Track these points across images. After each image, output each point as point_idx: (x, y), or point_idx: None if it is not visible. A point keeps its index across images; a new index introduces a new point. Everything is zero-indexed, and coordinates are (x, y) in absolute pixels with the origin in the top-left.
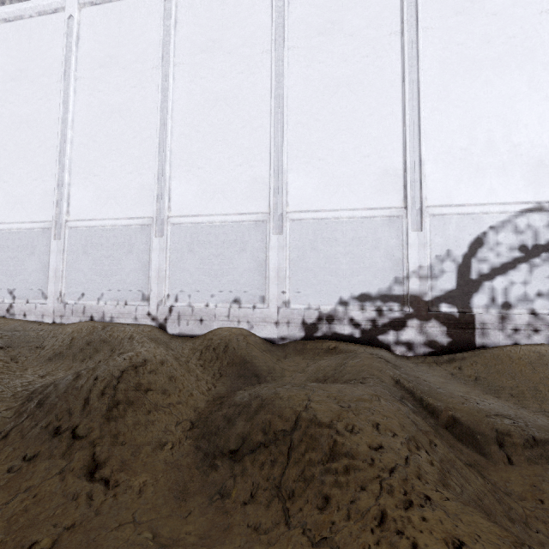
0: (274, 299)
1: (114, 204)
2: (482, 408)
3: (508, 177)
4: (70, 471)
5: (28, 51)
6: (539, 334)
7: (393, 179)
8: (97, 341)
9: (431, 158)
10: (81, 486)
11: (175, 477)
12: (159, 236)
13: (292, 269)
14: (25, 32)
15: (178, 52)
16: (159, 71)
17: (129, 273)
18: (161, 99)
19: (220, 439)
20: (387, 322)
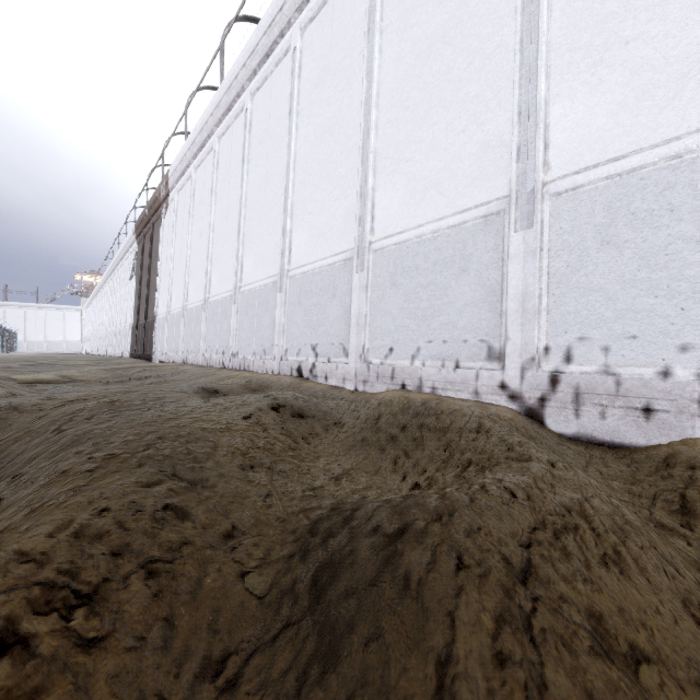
0: None
1: (435, 196)
2: None
3: None
4: None
5: (330, 39)
6: None
7: None
8: (416, 427)
9: None
10: None
11: None
12: (523, 228)
13: None
14: (327, 18)
15: None
16: None
17: (461, 309)
18: None
19: None
20: None
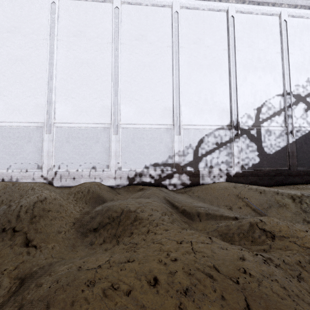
0: (113, 166)
1: (18, 114)
2: (195, 205)
3: (212, 115)
4: (15, 244)
5: None
6: (222, 178)
7: (168, 112)
8: (10, 192)
9: (184, 104)
10: (22, 249)
11: (68, 242)
12: (48, 133)
13: (122, 152)
14: None
15: (60, 33)
16: (48, 42)
17: (28, 153)
18: (49, 58)
19: (88, 225)
20: (165, 176)
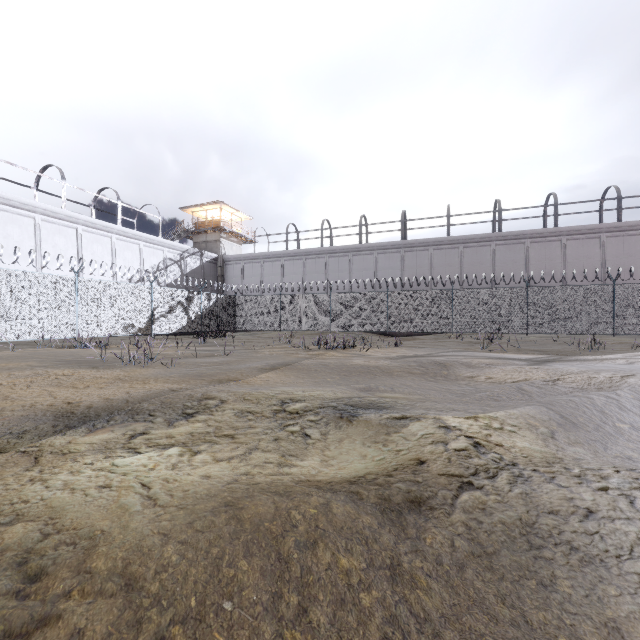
0: None
1: None
2: None
3: None
4: None
5: None
6: None
7: None
8: None
9: None
10: None
11: None
12: None
13: None
14: None
15: None
16: None
17: None
18: None
19: None
20: None
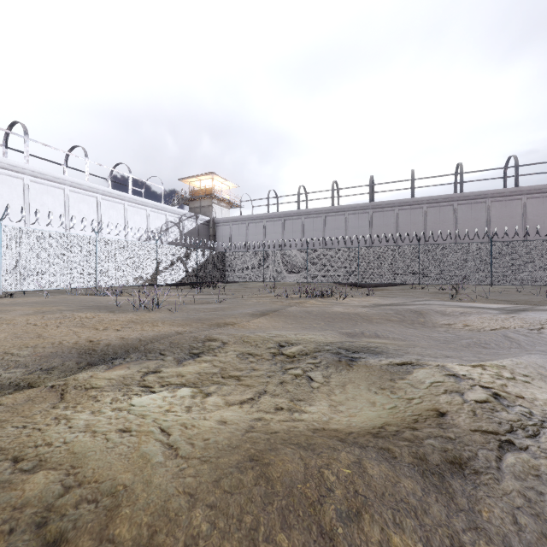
0: None
1: None
2: None
3: None
4: None
5: None
6: None
7: None
8: None
9: None
10: None
11: None
12: None
13: None
14: None
15: None
16: None
17: None
18: None
19: None
20: None
